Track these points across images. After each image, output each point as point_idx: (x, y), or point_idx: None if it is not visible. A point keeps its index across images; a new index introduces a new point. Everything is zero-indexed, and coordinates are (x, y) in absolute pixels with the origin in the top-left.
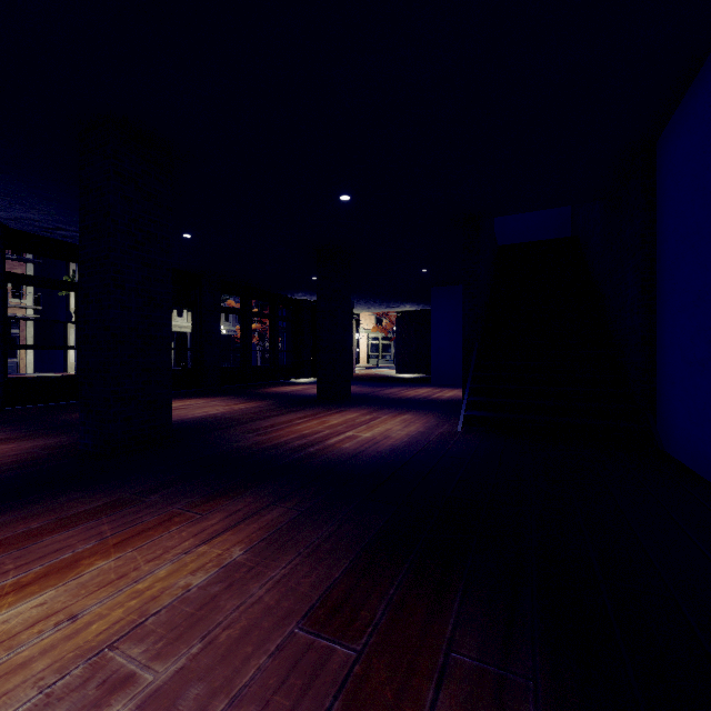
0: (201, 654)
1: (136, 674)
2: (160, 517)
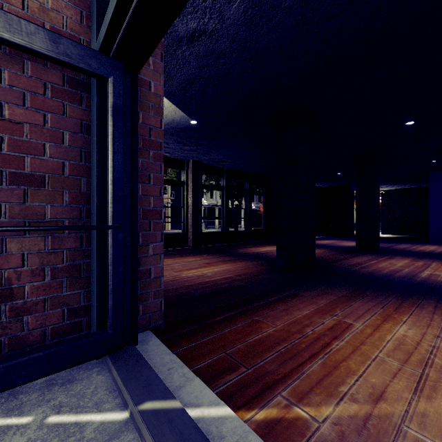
0: None
1: None
2: (392, 302)
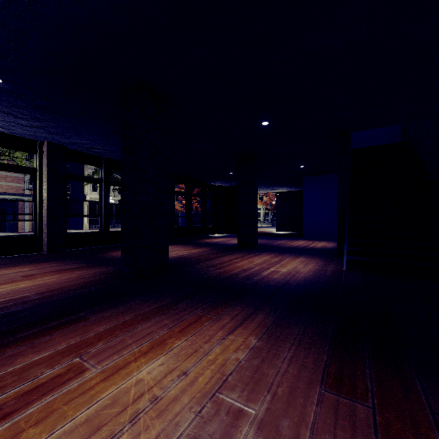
0: (274, 401)
1: (243, 410)
2: (193, 316)
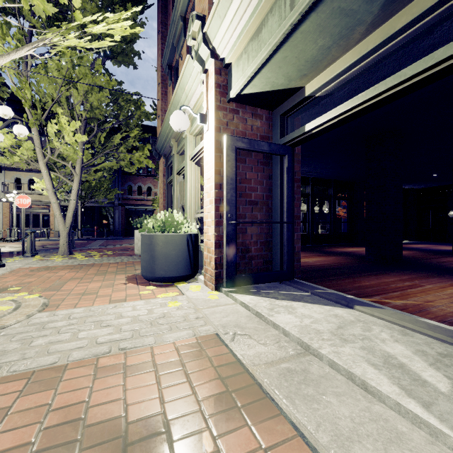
0: None
1: None
2: None
